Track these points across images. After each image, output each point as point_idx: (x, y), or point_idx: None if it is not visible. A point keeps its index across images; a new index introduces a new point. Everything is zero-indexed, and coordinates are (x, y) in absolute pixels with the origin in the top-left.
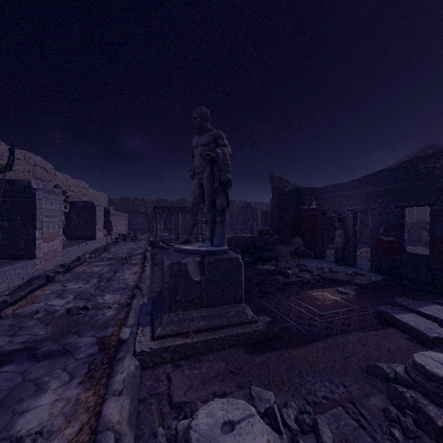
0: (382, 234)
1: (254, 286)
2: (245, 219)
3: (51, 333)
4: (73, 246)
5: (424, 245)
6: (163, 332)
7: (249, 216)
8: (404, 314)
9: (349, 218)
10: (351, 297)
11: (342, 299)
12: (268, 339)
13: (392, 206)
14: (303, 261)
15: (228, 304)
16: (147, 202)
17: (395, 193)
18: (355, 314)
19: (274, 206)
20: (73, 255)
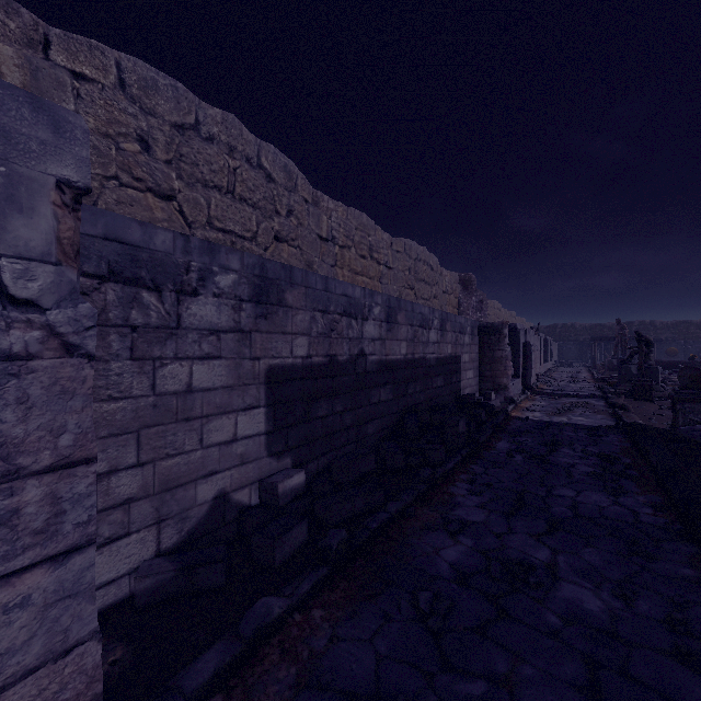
0: None
1: None
2: None
3: (571, 378)
4: (544, 364)
5: None
6: (605, 375)
7: None
8: None
9: None
10: None
11: None
12: None
13: None
14: None
15: None
16: (577, 329)
17: None
18: None
19: None
20: (544, 369)
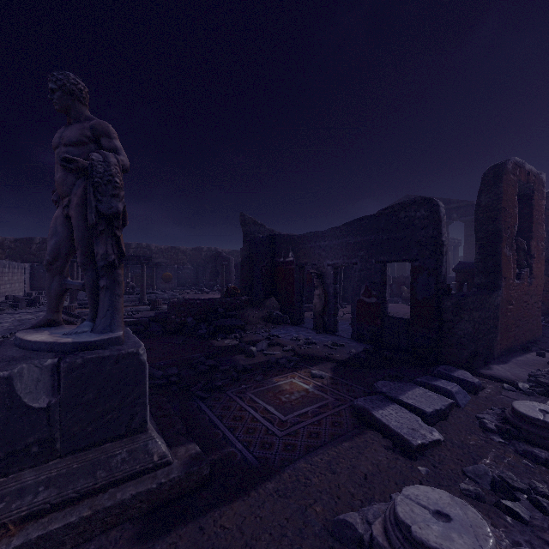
0: (364, 295)
1: (199, 377)
2: (215, 273)
3: None
4: None
5: (404, 301)
6: None
7: (220, 268)
8: (385, 408)
9: (330, 274)
10: (327, 383)
11: (315, 387)
12: (187, 492)
13: (373, 261)
14: (277, 330)
15: (115, 439)
16: None
17: (377, 245)
18: (328, 413)
19: (245, 257)
20: None
